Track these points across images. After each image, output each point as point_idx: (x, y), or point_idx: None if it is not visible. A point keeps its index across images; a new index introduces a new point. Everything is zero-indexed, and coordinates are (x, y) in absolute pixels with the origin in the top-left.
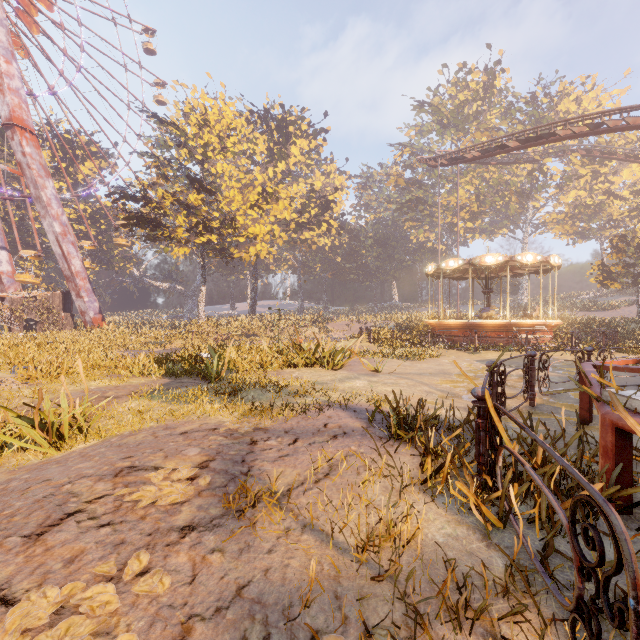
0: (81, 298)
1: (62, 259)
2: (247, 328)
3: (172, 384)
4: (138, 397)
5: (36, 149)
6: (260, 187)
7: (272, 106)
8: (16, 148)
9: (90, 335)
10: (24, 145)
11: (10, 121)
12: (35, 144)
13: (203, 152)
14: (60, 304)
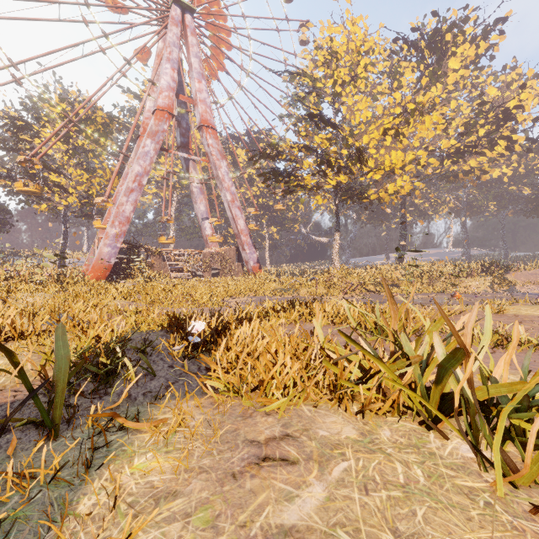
0: (244, 251)
1: (232, 221)
2: (385, 277)
3: None
4: None
5: (215, 140)
6: (399, 108)
7: (422, 24)
8: (204, 143)
9: (242, 280)
10: (208, 139)
11: (200, 124)
12: (215, 136)
13: (333, 92)
14: (234, 256)
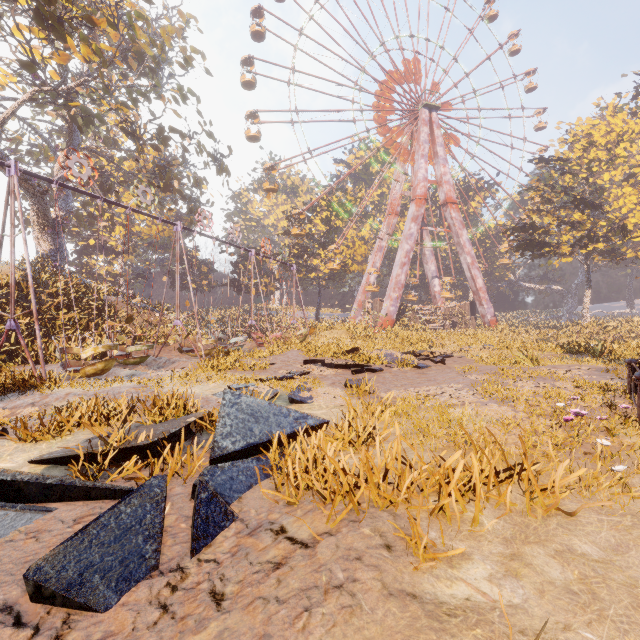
0: (482, 306)
1: (470, 280)
2: None
3: (571, 356)
4: (557, 357)
5: (457, 213)
6: None
7: None
8: (447, 216)
9: (491, 332)
10: (451, 213)
11: (445, 201)
12: (457, 210)
13: (587, 168)
14: (468, 310)
